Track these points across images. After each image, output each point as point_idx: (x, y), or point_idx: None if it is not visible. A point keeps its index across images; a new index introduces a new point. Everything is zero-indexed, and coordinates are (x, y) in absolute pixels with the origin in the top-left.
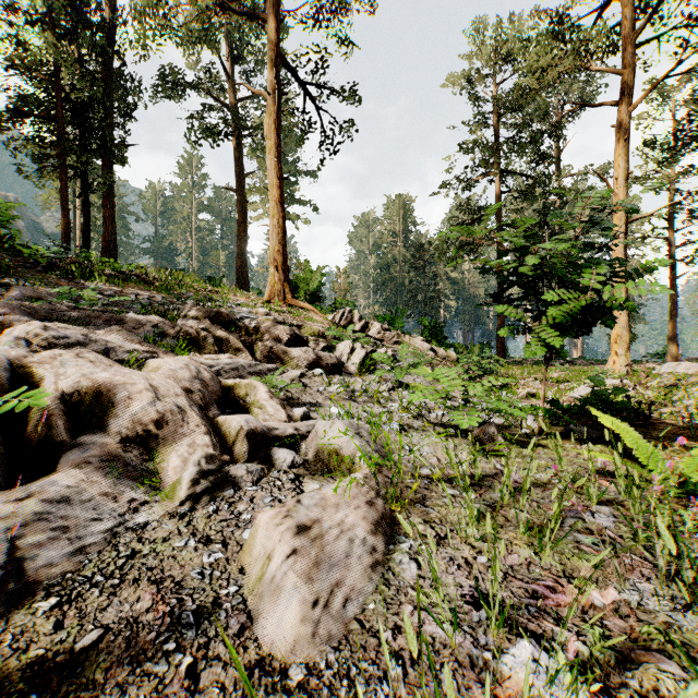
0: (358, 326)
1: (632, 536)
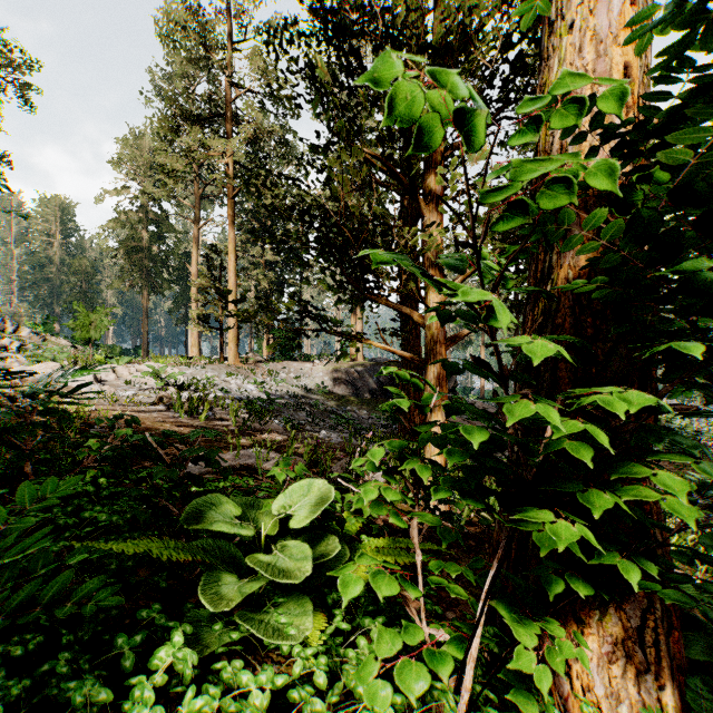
0: (12, 330)
1: None
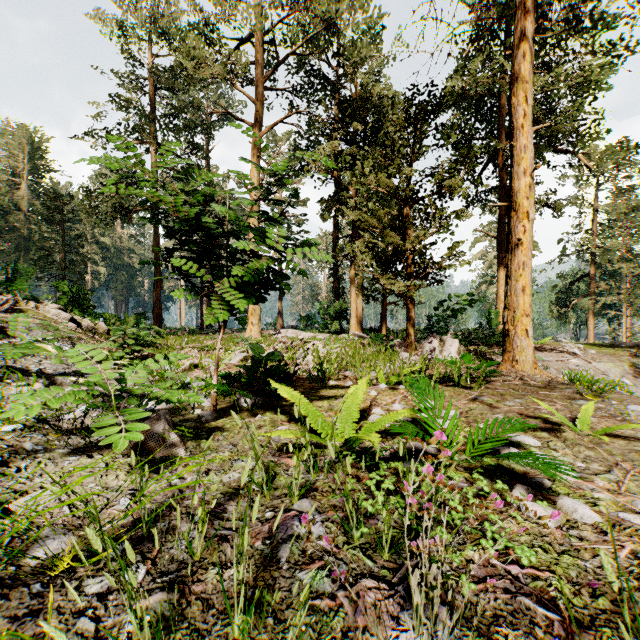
0: None
1: (345, 537)
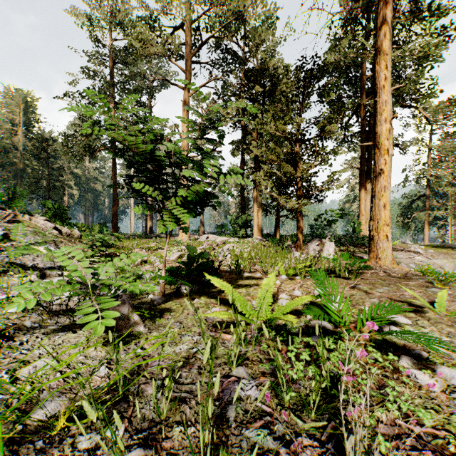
0: None
1: (276, 399)
